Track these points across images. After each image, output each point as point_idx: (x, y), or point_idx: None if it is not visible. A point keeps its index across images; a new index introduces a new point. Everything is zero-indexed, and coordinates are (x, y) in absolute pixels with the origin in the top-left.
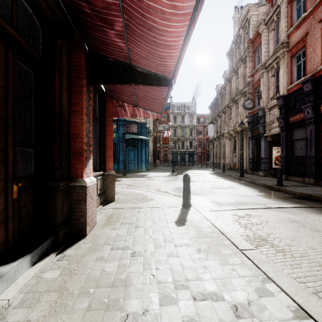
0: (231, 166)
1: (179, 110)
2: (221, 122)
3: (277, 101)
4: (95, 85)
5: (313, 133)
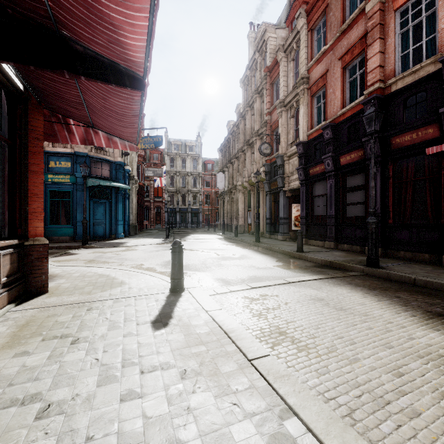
0: (245, 228)
1: (178, 151)
2: (234, 170)
3: (297, 148)
4: None
5: (333, 188)
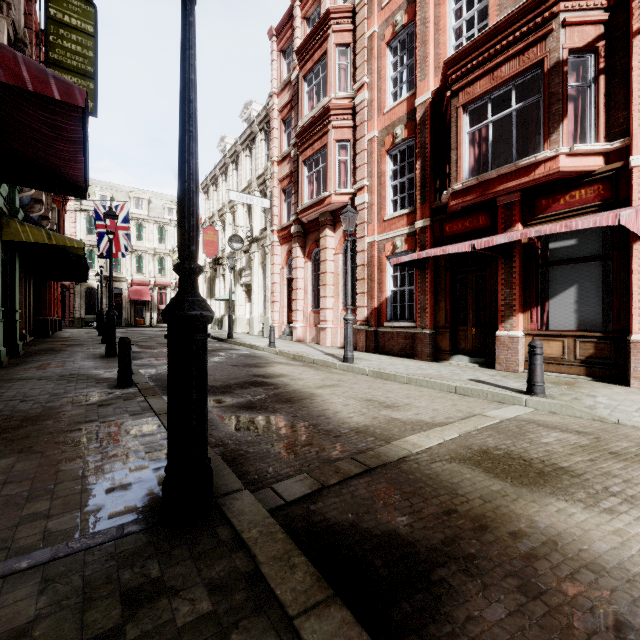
0: None
1: None
2: None
3: None
4: None
5: None
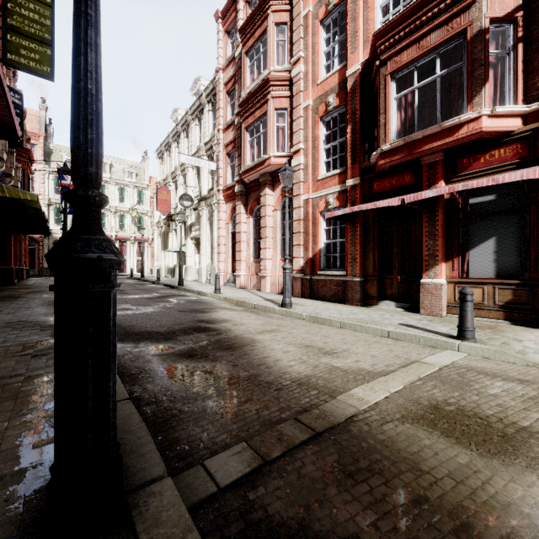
0: None
1: None
2: None
3: None
4: None
5: None
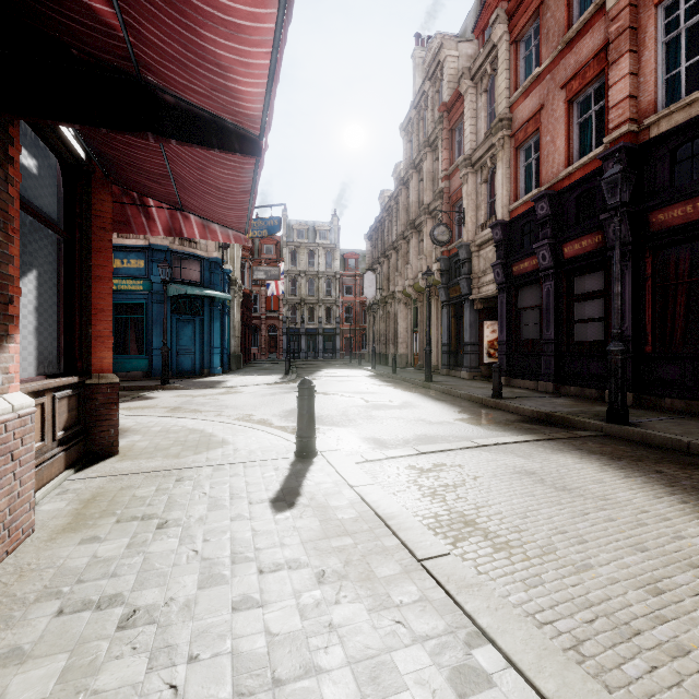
0: (408, 360)
1: (303, 239)
2: (390, 268)
3: (492, 233)
4: (48, 136)
5: (551, 296)
